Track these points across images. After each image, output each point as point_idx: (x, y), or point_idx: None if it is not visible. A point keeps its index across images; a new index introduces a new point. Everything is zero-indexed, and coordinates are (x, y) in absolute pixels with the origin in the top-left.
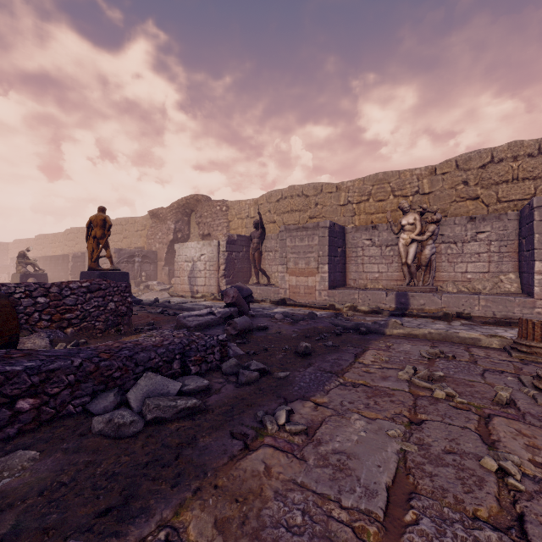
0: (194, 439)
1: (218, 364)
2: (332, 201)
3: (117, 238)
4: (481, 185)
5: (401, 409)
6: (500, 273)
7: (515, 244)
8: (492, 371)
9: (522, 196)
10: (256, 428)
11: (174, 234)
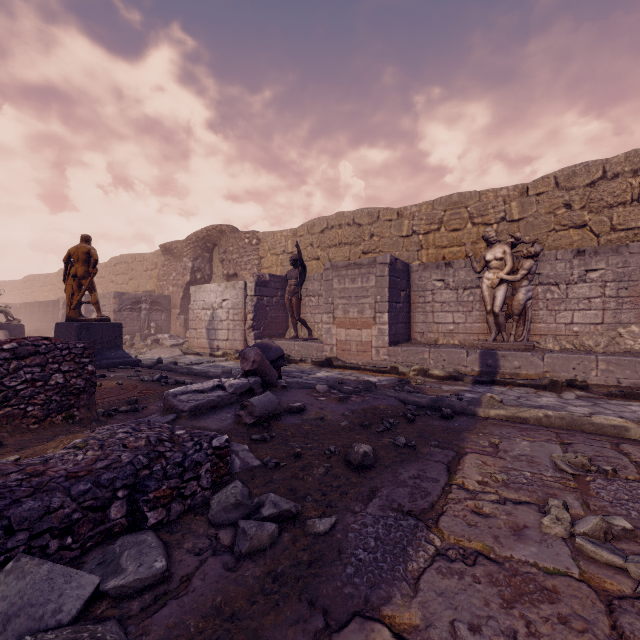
0: None
1: (206, 496)
2: (392, 231)
3: (121, 279)
4: (589, 208)
5: None
6: (619, 324)
7: (639, 286)
8: None
9: None
10: None
11: (192, 274)
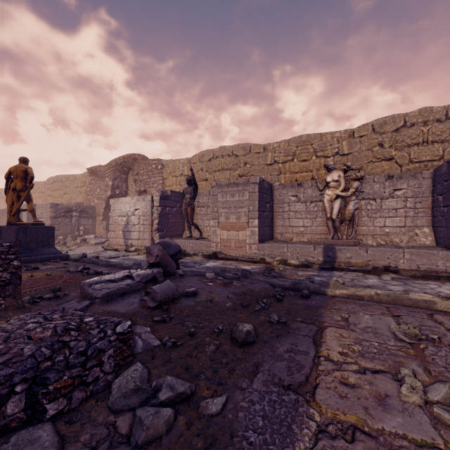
0: None
1: (108, 380)
2: (260, 160)
3: (57, 194)
4: (395, 147)
5: None
6: (415, 227)
7: (429, 200)
8: None
9: (431, 157)
10: None
11: (112, 190)
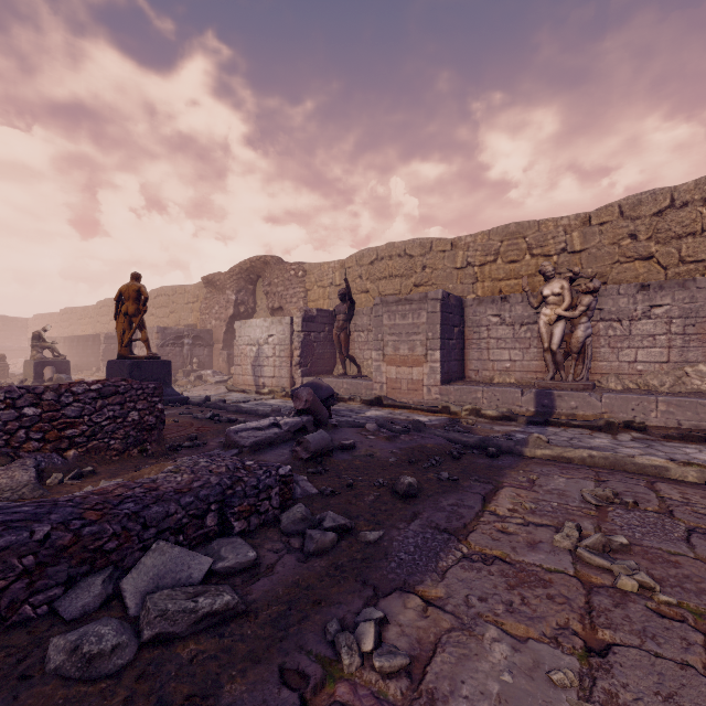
0: (215, 685)
1: (276, 514)
2: (445, 262)
3: (162, 313)
4: (656, 239)
5: (568, 616)
6: (686, 363)
7: None
8: (701, 532)
9: None
10: (323, 660)
11: (235, 307)
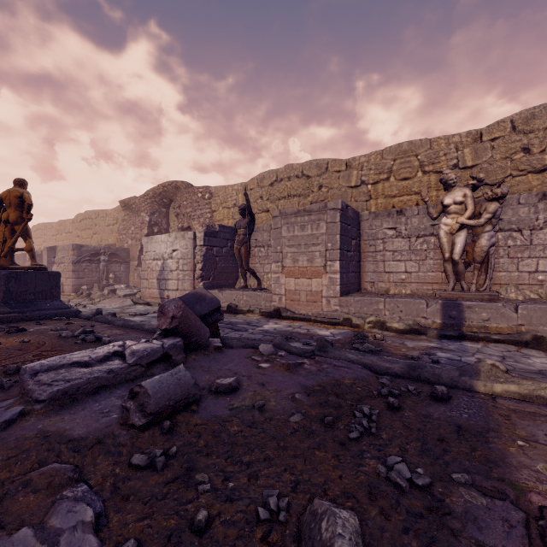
0: None
1: None
2: (340, 181)
3: (86, 234)
4: None
5: None
6: None
7: None
8: None
9: None
10: None
11: (149, 228)
